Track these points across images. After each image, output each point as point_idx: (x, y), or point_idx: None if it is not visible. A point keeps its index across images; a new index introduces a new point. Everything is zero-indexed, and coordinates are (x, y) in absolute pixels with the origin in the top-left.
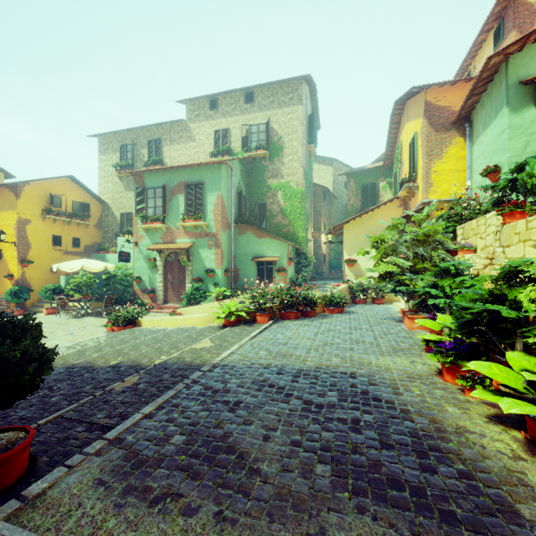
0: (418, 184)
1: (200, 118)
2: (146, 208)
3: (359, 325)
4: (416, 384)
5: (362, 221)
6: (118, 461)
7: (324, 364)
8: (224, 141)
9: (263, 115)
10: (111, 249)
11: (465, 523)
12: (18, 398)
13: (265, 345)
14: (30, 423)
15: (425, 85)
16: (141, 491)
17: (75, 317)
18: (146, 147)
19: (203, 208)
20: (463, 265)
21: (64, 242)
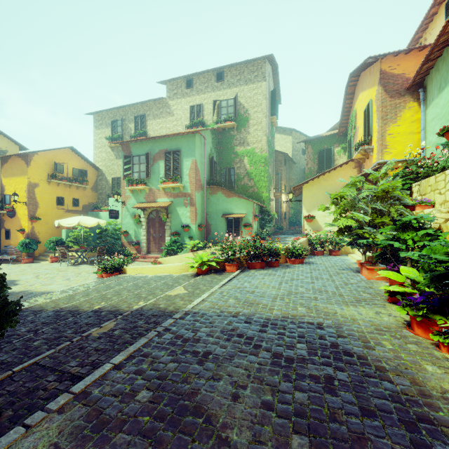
0: (373, 147)
1: (178, 96)
2: (132, 173)
3: (320, 275)
4: (386, 338)
5: (319, 181)
6: (79, 420)
7: (290, 314)
8: (198, 114)
9: (231, 91)
10: (104, 208)
11: None
12: None
13: (234, 293)
14: (8, 368)
15: (380, 55)
16: None
17: (73, 265)
18: (132, 122)
19: (180, 171)
20: (426, 219)
21: (65, 202)
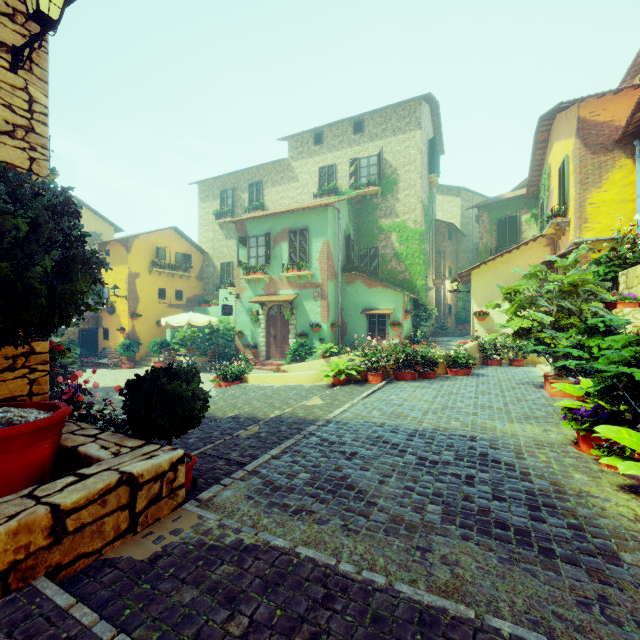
0: (569, 219)
1: (303, 155)
2: (248, 258)
3: (488, 389)
4: (544, 452)
5: (496, 265)
6: (259, 485)
7: (442, 427)
8: (329, 178)
9: (374, 145)
10: (213, 302)
11: (561, 557)
12: (190, 427)
13: (379, 405)
14: None
15: (576, 99)
16: (281, 506)
17: None
18: (246, 192)
19: (308, 256)
20: (615, 322)
21: (168, 295)
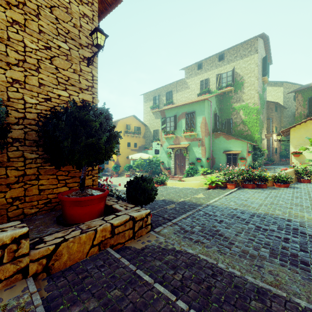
0: None
1: (192, 76)
2: (166, 128)
3: (300, 196)
4: None
5: (306, 125)
6: (178, 229)
7: (270, 213)
8: (205, 85)
9: (230, 66)
10: (150, 148)
11: None
12: (150, 201)
13: (233, 200)
14: None
15: None
16: (189, 238)
17: None
18: (164, 96)
19: (195, 125)
20: None
21: (131, 145)
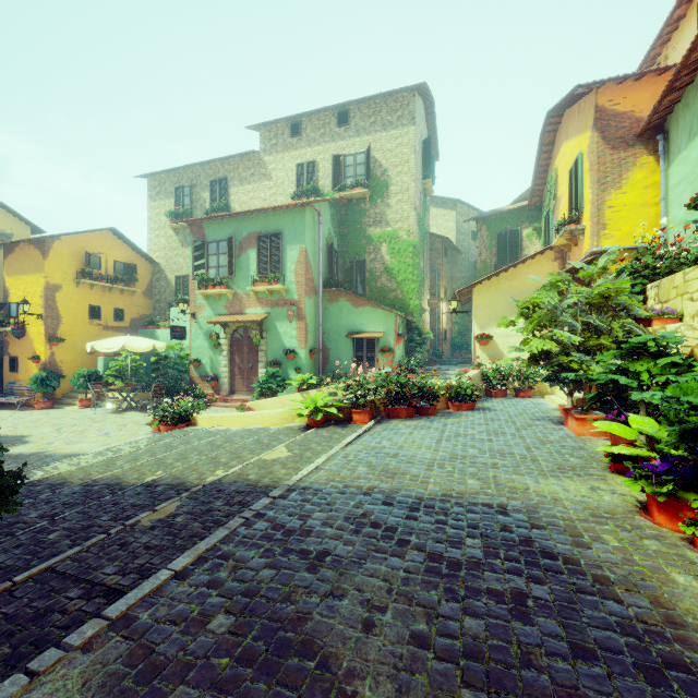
0: (584, 227)
1: (278, 148)
2: (206, 269)
3: (501, 428)
4: (609, 529)
5: (499, 282)
6: (116, 664)
7: (455, 490)
8: (309, 177)
9: (361, 141)
10: (163, 324)
11: None
12: None
13: (366, 457)
14: (7, 577)
15: (596, 82)
16: None
17: (115, 412)
18: (207, 190)
19: (282, 266)
20: (670, 340)
21: (103, 314)
